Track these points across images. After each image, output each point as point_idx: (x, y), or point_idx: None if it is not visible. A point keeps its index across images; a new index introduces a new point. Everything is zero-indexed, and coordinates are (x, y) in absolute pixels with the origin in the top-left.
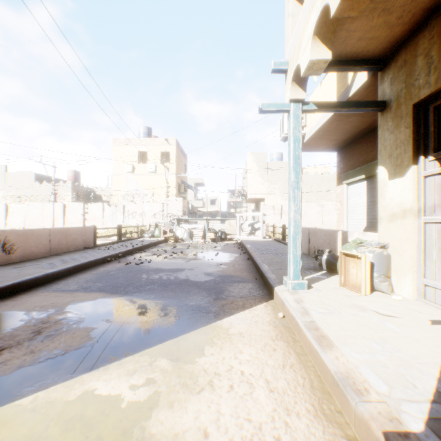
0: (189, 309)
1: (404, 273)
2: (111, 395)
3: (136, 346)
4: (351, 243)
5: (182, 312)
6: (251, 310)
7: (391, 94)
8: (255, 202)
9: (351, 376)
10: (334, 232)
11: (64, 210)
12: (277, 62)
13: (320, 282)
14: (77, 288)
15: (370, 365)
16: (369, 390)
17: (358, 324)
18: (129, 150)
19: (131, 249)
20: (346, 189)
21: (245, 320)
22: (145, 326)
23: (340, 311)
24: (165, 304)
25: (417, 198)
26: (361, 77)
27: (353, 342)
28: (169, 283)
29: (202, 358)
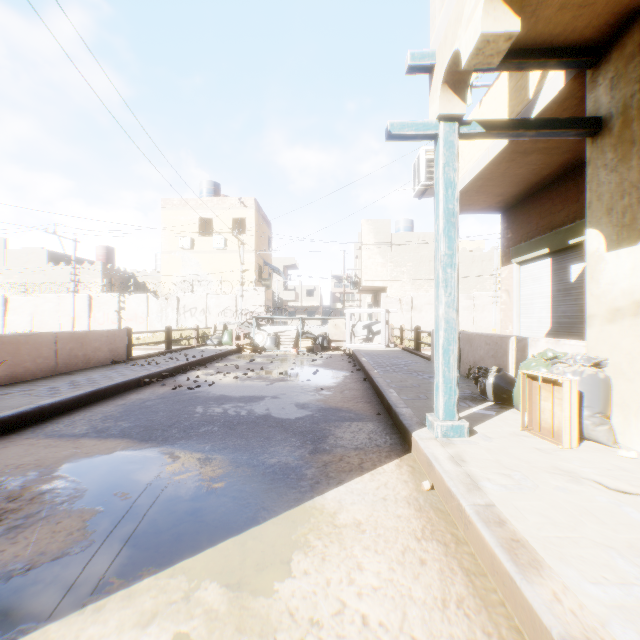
0: (268, 471)
1: (637, 411)
2: None
3: (166, 553)
4: (538, 358)
5: (256, 478)
6: (375, 474)
7: (611, 106)
8: (372, 293)
9: None
10: (503, 339)
11: (90, 305)
12: (416, 53)
13: (487, 422)
14: (86, 431)
15: (630, 618)
16: None
17: (575, 510)
18: (186, 216)
19: (185, 363)
20: (516, 272)
21: (365, 495)
22: (188, 507)
23: (534, 481)
24: (228, 461)
25: None
26: (553, 84)
27: (577, 554)
28: (238, 422)
29: (286, 582)
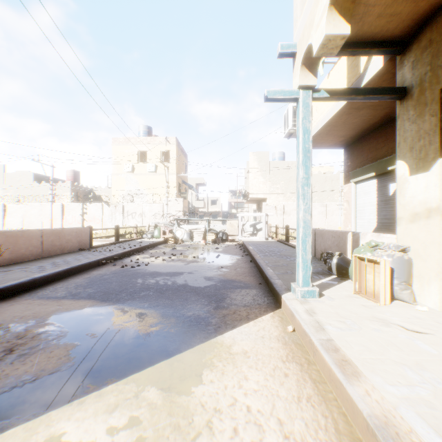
0: (187, 320)
1: (429, 281)
2: None
3: (122, 370)
4: (365, 246)
5: (179, 324)
6: (256, 322)
7: (412, 80)
8: (256, 202)
9: (391, 422)
10: (343, 233)
11: (62, 210)
12: (284, 44)
13: (332, 288)
14: (65, 294)
15: (412, 404)
16: None
17: (384, 343)
18: (128, 149)
19: (129, 250)
20: (353, 188)
21: (250, 335)
22: (135, 342)
23: (359, 325)
24: (160, 314)
25: None
26: (376, 64)
27: (383, 368)
28: (166, 289)
29: (199, 387)
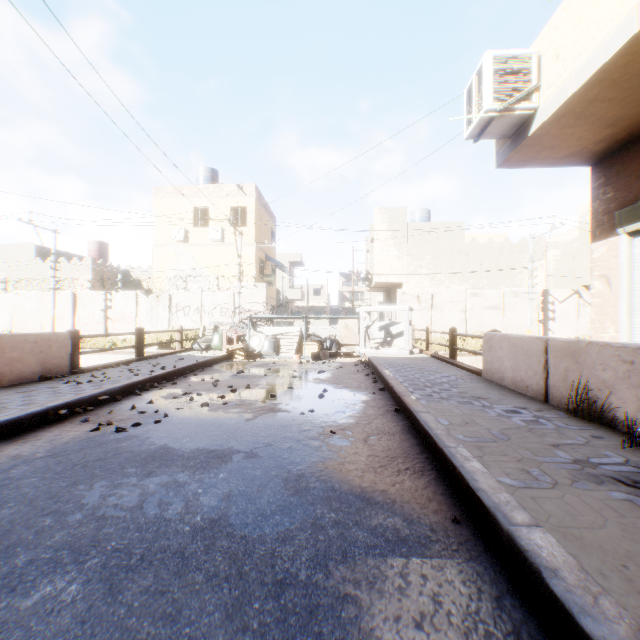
0: None
1: None
2: None
3: None
4: None
5: None
6: None
7: None
8: (385, 290)
9: None
10: None
11: (74, 303)
12: None
13: None
14: None
15: None
16: None
17: None
18: (179, 205)
19: (143, 379)
20: (626, 247)
21: None
22: None
23: None
24: None
25: None
26: None
27: None
28: (144, 553)
29: None
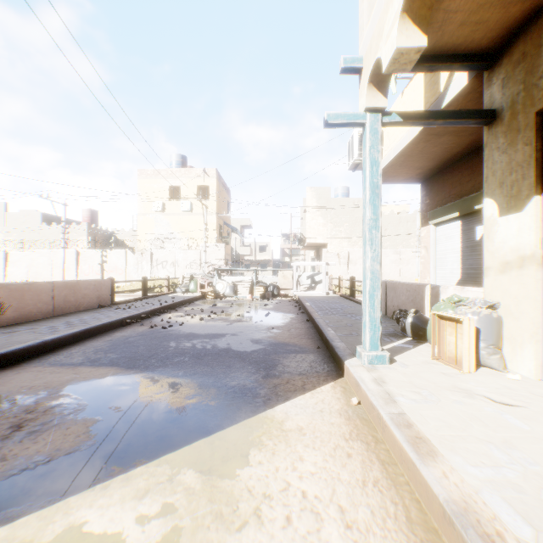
0: (230, 391)
1: (522, 343)
2: (107, 535)
3: (153, 450)
4: (446, 301)
5: (220, 396)
6: (314, 393)
7: (502, 101)
8: (315, 248)
9: (472, 509)
10: (420, 286)
11: (77, 258)
12: (348, 58)
13: (405, 353)
14: (82, 361)
15: (497, 488)
16: (504, 535)
17: (467, 417)
18: (158, 184)
19: (159, 307)
20: (433, 231)
21: (306, 409)
22: (168, 417)
23: (437, 396)
24: (198, 384)
25: (541, 240)
26: (459, 81)
27: (464, 447)
28: (205, 354)
29: (245, 469)
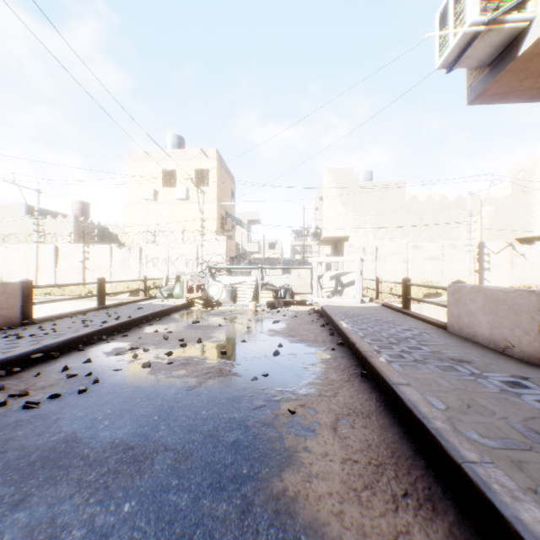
0: None
1: None
2: None
3: None
4: None
5: None
6: None
7: None
8: (332, 243)
9: None
10: None
11: (56, 255)
12: None
13: None
14: None
15: None
16: None
17: None
18: (149, 168)
19: (90, 332)
20: None
21: None
22: None
23: None
24: None
25: None
26: None
27: None
28: None
29: None
